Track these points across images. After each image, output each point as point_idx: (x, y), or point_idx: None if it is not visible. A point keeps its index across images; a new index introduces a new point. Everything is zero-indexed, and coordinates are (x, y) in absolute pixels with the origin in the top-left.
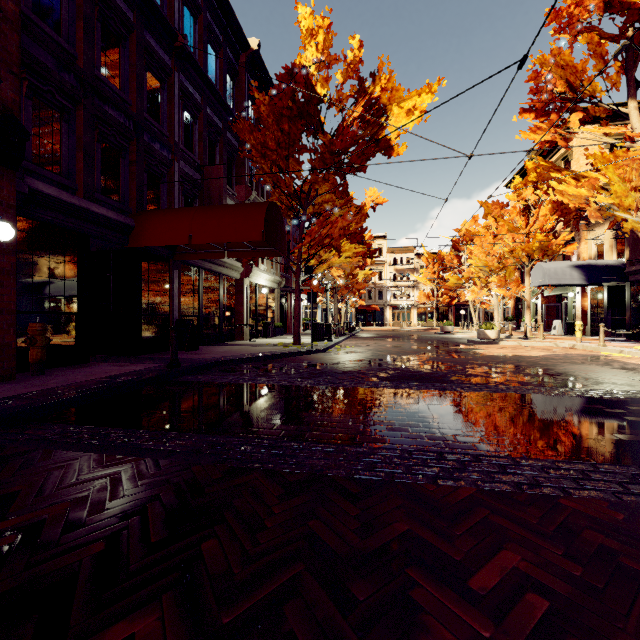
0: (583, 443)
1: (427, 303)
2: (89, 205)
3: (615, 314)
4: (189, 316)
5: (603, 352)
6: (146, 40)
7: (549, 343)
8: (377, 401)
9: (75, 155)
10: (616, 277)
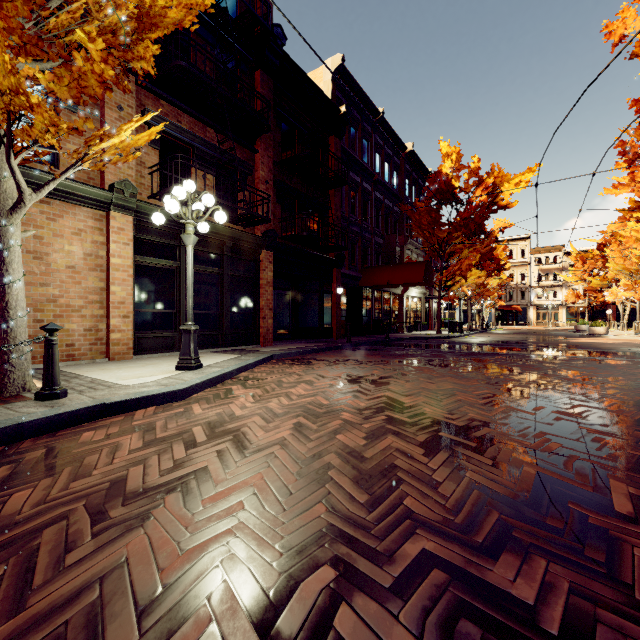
0: (526, 352)
1: (578, 302)
2: (350, 272)
3: None
4: (377, 317)
5: None
6: (364, 187)
7: None
8: (471, 347)
9: (344, 252)
10: None
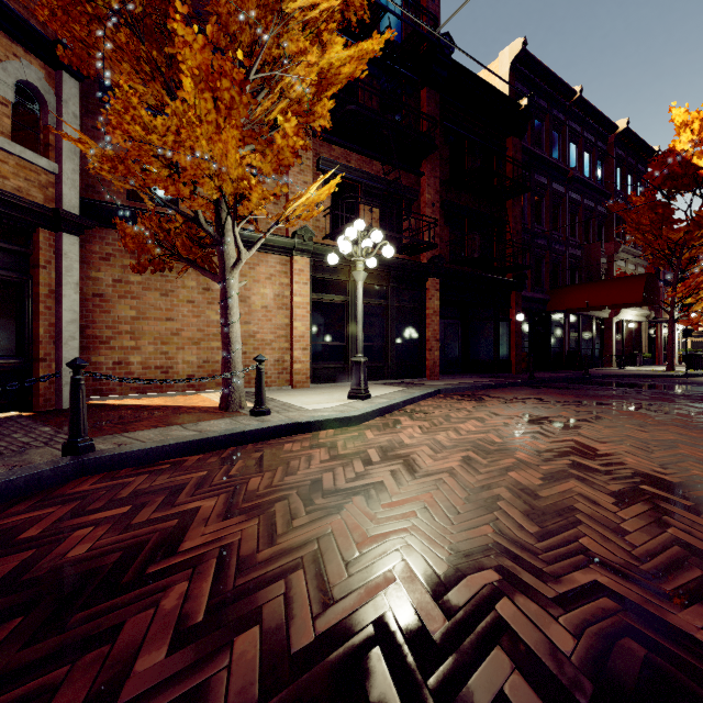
0: None
1: None
2: (534, 295)
3: None
4: (572, 348)
5: None
6: (553, 189)
7: None
8: None
9: (526, 271)
10: None
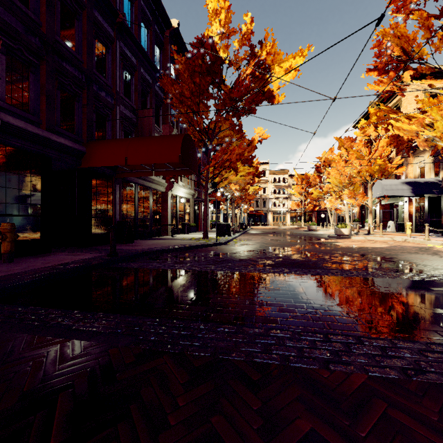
0: None
1: (297, 209)
2: (50, 135)
3: (433, 217)
4: (127, 218)
5: (428, 244)
6: (95, 16)
7: (387, 238)
8: (267, 284)
9: (40, 98)
10: (434, 190)
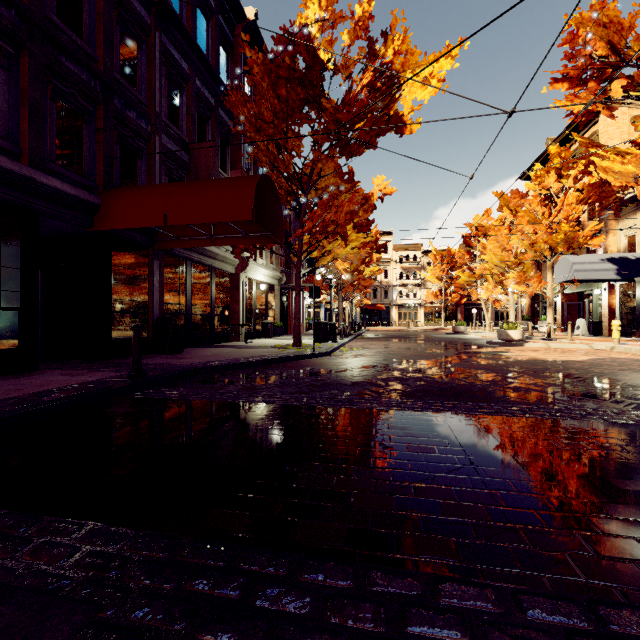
0: None
1: (435, 302)
2: (35, 174)
3: None
4: (174, 314)
5: None
6: None
7: (582, 345)
8: (408, 437)
9: (19, 113)
10: None
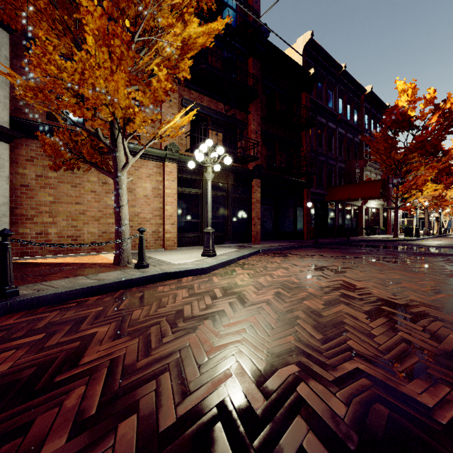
0: None
1: None
2: (318, 191)
3: None
4: (340, 224)
5: None
6: (328, 126)
7: None
8: (425, 249)
9: (313, 176)
10: None
